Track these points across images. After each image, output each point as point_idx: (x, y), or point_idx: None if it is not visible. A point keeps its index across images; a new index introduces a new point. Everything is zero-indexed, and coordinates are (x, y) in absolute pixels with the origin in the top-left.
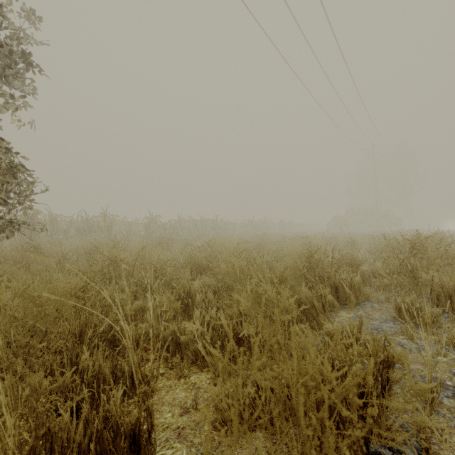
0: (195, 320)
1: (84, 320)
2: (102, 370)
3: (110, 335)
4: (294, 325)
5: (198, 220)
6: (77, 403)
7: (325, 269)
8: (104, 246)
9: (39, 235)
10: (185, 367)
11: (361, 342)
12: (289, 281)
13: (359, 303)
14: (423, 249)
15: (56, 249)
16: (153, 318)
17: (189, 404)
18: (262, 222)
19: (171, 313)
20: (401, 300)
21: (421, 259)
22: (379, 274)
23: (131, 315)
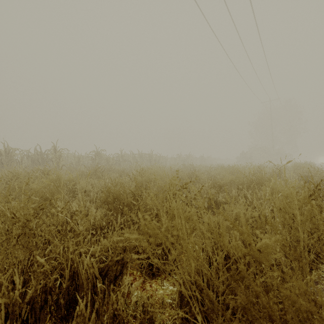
0: None
1: None
2: None
3: None
4: None
5: (137, 154)
6: None
7: None
8: (28, 175)
9: None
10: None
11: None
12: None
13: None
14: None
15: None
16: None
17: None
18: (188, 157)
19: None
20: None
21: None
22: None
23: None
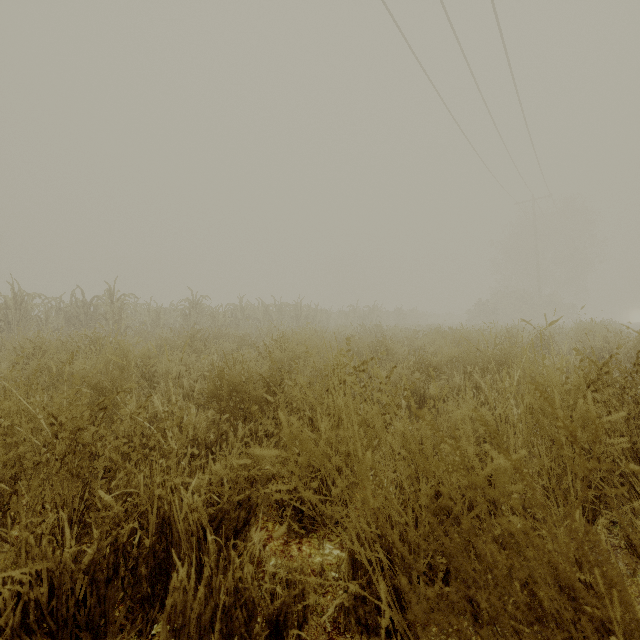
0: None
1: None
2: None
3: None
4: None
5: (271, 305)
6: None
7: None
8: (63, 346)
9: None
10: None
11: None
12: None
13: None
14: None
15: None
16: None
17: None
18: (371, 310)
19: None
20: None
21: None
22: None
23: None
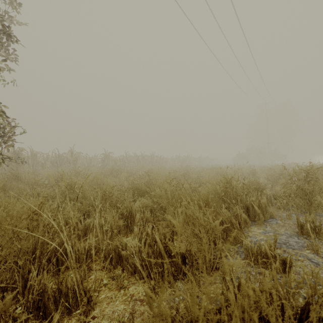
0: (135, 236)
1: (37, 239)
2: (47, 288)
3: (60, 251)
4: (219, 244)
5: (140, 156)
6: (20, 322)
7: (239, 193)
8: (68, 174)
9: (23, 167)
10: (125, 277)
11: (294, 271)
12: (211, 204)
13: (266, 220)
14: (315, 177)
15: (33, 177)
16: (99, 234)
17: (126, 318)
18: (186, 158)
19: (115, 230)
20: (304, 219)
21: (314, 185)
22: (278, 196)
23: (83, 230)
